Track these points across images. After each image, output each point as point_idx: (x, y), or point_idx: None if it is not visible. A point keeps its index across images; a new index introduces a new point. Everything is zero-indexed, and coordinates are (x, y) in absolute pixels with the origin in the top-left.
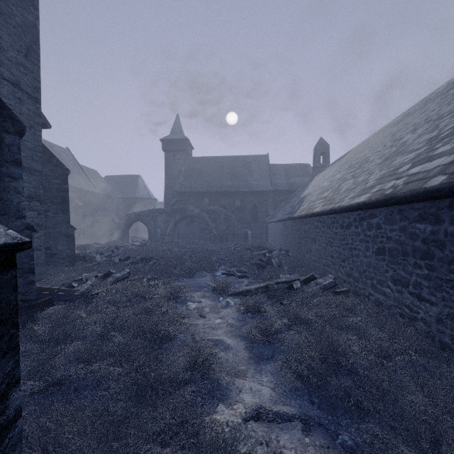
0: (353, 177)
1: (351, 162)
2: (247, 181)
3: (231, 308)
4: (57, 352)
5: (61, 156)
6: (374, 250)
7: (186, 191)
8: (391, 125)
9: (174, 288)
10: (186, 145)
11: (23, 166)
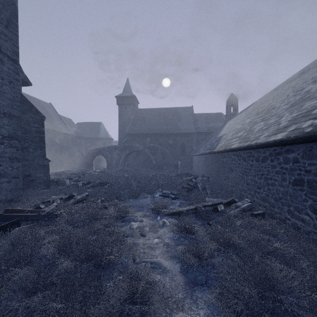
0: (263, 120)
1: (258, 109)
2: (178, 126)
3: (167, 227)
4: (3, 280)
5: (45, 108)
6: (291, 181)
7: (134, 133)
8: (289, 82)
9: (121, 209)
10: (134, 100)
11: (3, 112)
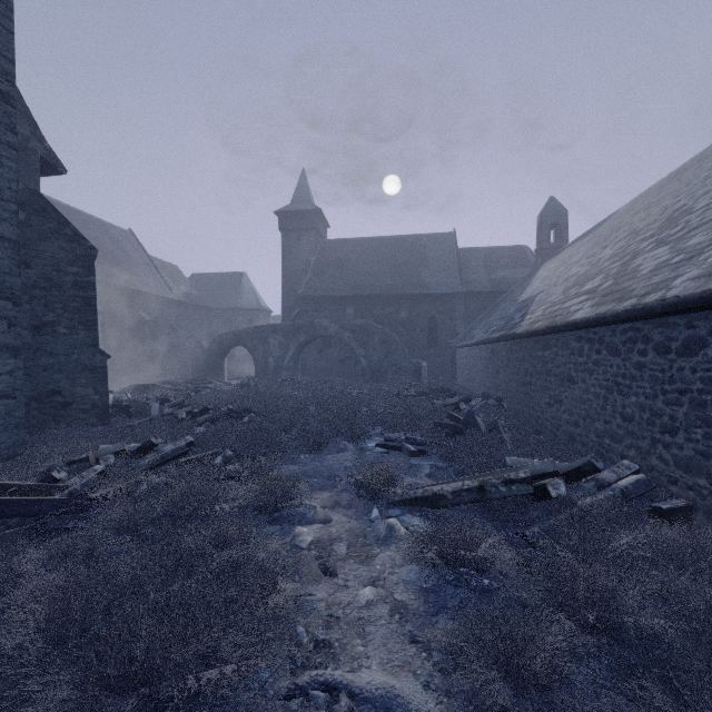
0: (664, 243)
1: (631, 225)
2: (420, 278)
3: (400, 545)
4: None
5: (119, 242)
6: None
7: (317, 296)
8: None
9: (272, 485)
10: (318, 220)
11: None
